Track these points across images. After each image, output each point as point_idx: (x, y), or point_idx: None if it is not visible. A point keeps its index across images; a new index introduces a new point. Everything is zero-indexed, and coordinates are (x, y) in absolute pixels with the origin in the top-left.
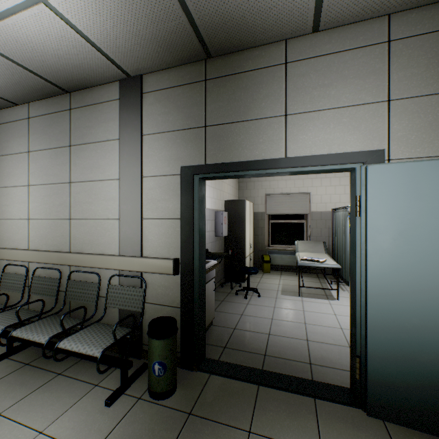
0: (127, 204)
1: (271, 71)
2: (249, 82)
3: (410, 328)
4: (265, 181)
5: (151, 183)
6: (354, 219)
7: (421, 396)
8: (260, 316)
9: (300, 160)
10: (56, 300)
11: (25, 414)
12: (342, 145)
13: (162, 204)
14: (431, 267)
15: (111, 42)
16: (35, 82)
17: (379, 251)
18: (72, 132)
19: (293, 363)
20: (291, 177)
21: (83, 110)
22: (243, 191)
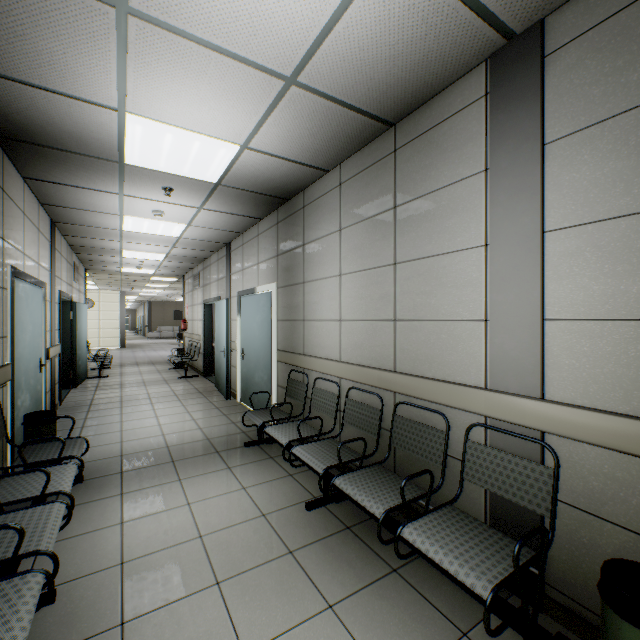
0: (504, 290)
1: None
2: None
3: None
4: None
5: (569, 242)
6: None
7: None
8: None
9: None
10: (377, 441)
11: (362, 630)
12: None
13: (604, 285)
14: None
15: None
16: (353, 126)
17: None
18: (397, 186)
19: None
20: None
21: (414, 144)
22: None
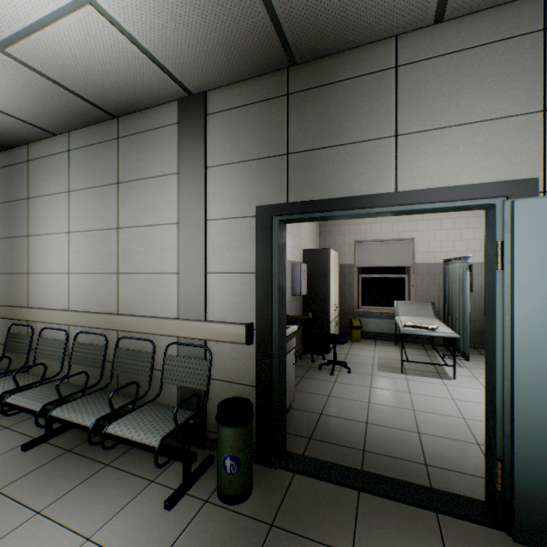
0: (187, 254)
1: (375, 79)
2: (346, 94)
3: None
4: (353, 224)
5: (218, 228)
6: (492, 273)
7: None
8: (352, 398)
9: (416, 194)
10: (102, 373)
11: (68, 514)
12: (476, 173)
13: (232, 254)
14: None
15: (170, 50)
16: (77, 106)
17: (532, 317)
18: (120, 166)
19: (402, 463)
20: (388, 219)
21: (133, 139)
22: (325, 238)
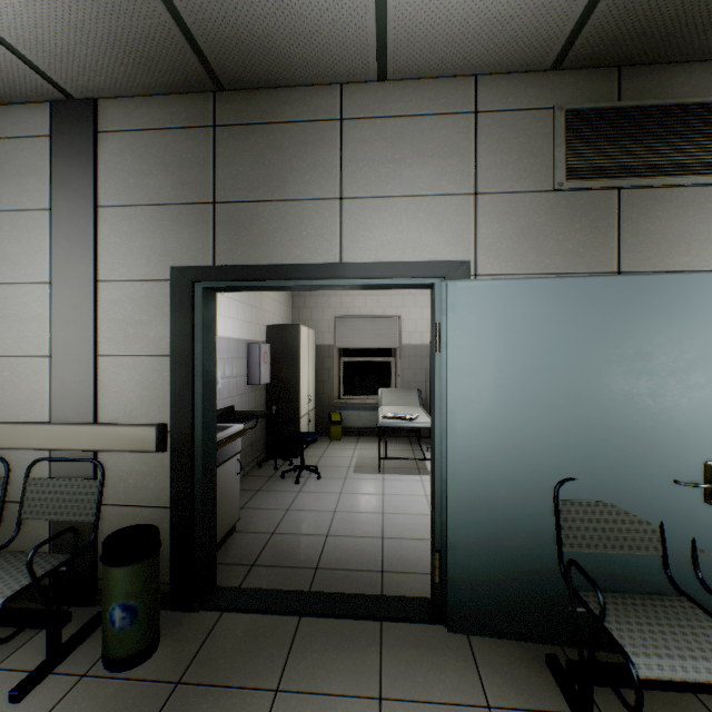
0: (66, 328)
1: (319, 128)
2: (286, 140)
3: (498, 504)
4: (334, 296)
5: (116, 293)
6: (434, 356)
7: (510, 592)
8: (317, 509)
9: (361, 268)
10: None
11: None
12: (418, 250)
13: (137, 329)
14: (521, 420)
15: (25, 30)
16: None
17: (463, 401)
18: None
19: (357, 574)
20: (373, 291)
21: None
22: (299, 311)
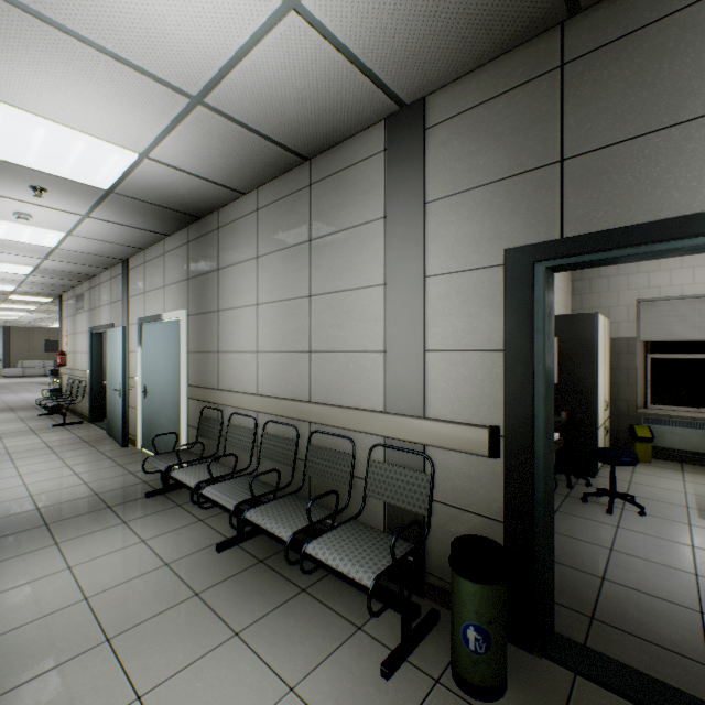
0: (398, 325)
1: None
2: (685, 33)
3: None
4: (635, 273)
5: (442, 286)
6: None
7: None
8: (659, 561)
9: None
10: (293, 472)
11: (267, 646)
12: None
13: (464, 323)
14: None
15: (384, 46)
16: (268, 154)
17: None
18: (312, 220)
19: None
20: None
21: (328, 183)
22: (581, 297)
